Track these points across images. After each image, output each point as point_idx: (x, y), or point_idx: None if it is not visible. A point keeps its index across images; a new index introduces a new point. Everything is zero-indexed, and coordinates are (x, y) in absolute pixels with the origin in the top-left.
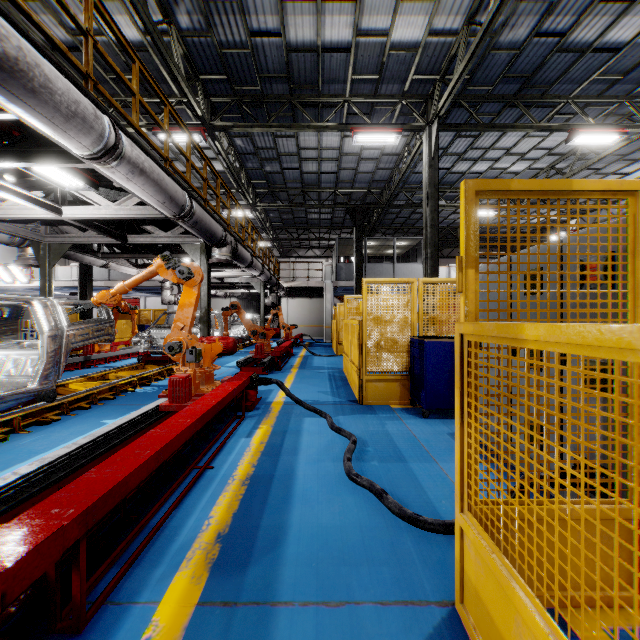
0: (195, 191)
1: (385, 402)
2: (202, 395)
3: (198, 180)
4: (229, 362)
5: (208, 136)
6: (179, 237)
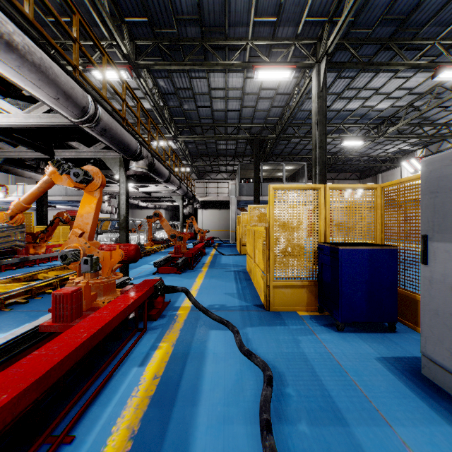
0: (112, 108)
1: (292, 308)
2: (97, 309)
3: (132, 117)
4: (151, 261)
5: (136, 77)
6: (100, 152)
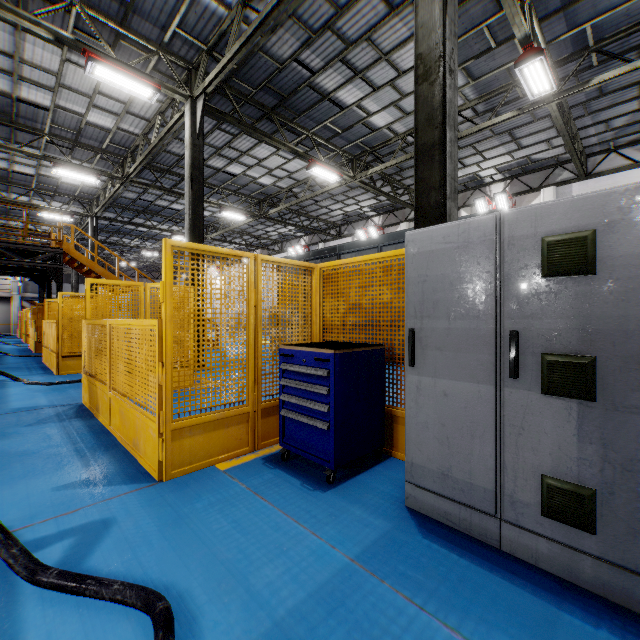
0: None
1: None
2: None
3: None
4: None
5: None
6: None
